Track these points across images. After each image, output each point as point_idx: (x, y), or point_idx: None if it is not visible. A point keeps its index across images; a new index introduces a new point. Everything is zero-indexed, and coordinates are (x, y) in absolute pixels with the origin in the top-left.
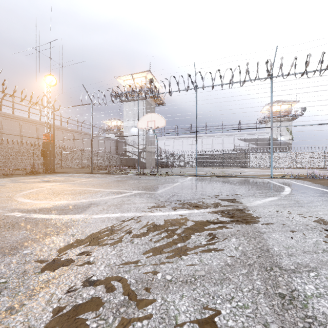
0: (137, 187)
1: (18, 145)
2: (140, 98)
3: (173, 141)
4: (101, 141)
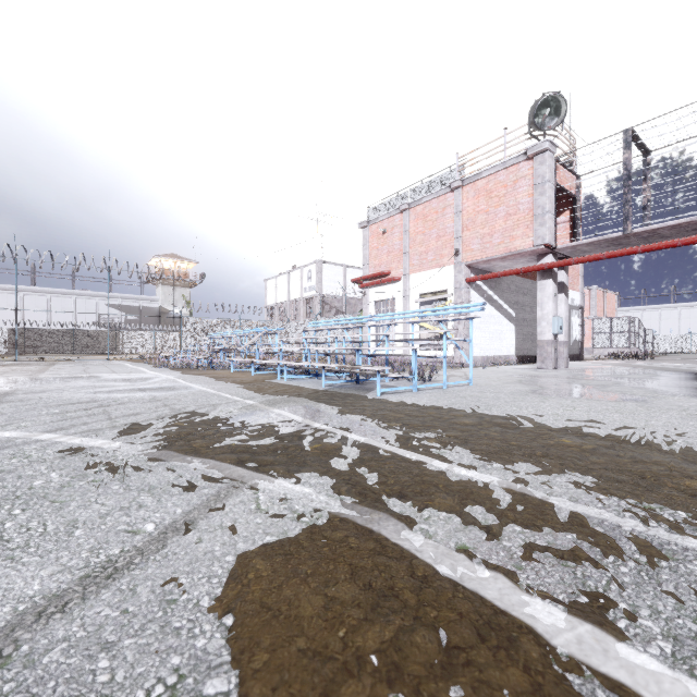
0: None
1: None
2: None
3: None
4: None
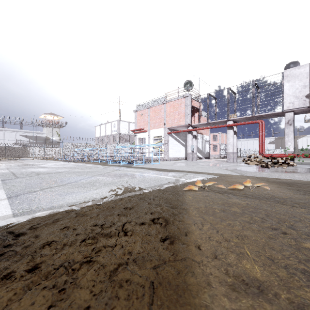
0: None
1: None
2: None
3: None
4: None
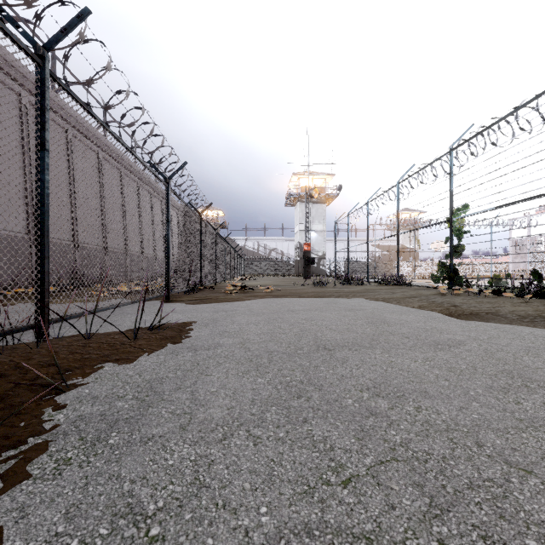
0: None
1: None
2: (320, 200)
3: None
4: None
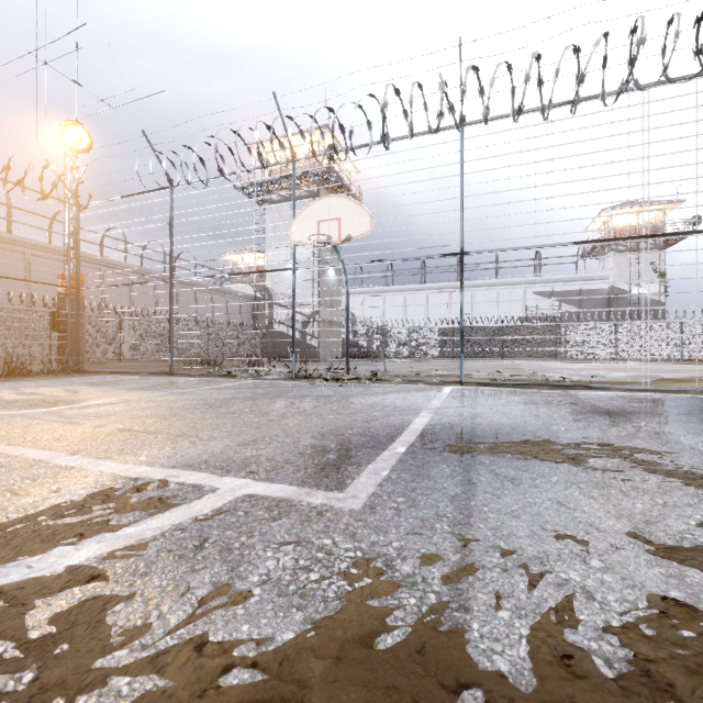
0: (261, 442)
1: (22, 307)
2: (306, 193)
3: (382, 298)
4: (219, 299)
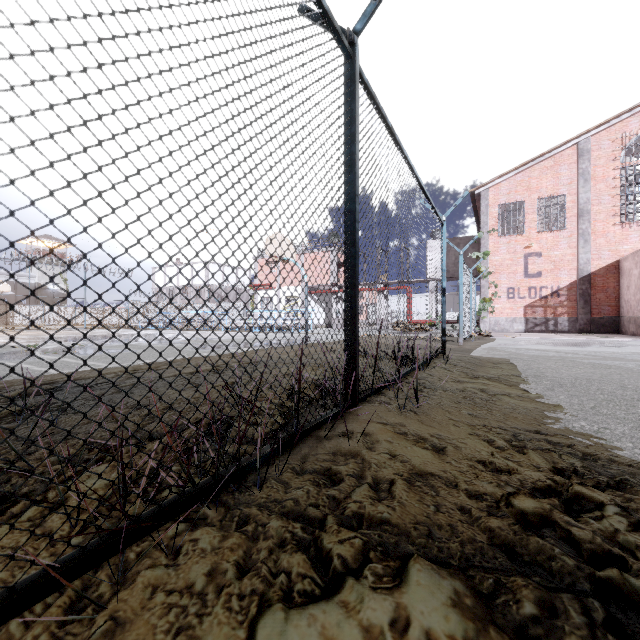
0: None
1: None
2: None
3: None
4: None
